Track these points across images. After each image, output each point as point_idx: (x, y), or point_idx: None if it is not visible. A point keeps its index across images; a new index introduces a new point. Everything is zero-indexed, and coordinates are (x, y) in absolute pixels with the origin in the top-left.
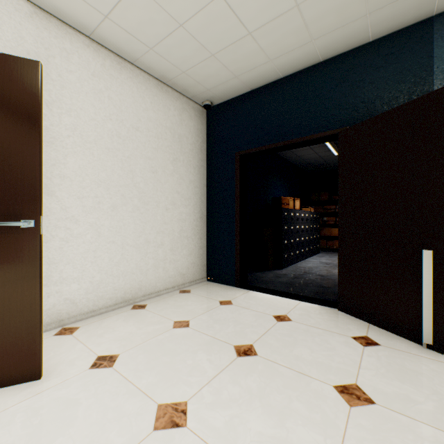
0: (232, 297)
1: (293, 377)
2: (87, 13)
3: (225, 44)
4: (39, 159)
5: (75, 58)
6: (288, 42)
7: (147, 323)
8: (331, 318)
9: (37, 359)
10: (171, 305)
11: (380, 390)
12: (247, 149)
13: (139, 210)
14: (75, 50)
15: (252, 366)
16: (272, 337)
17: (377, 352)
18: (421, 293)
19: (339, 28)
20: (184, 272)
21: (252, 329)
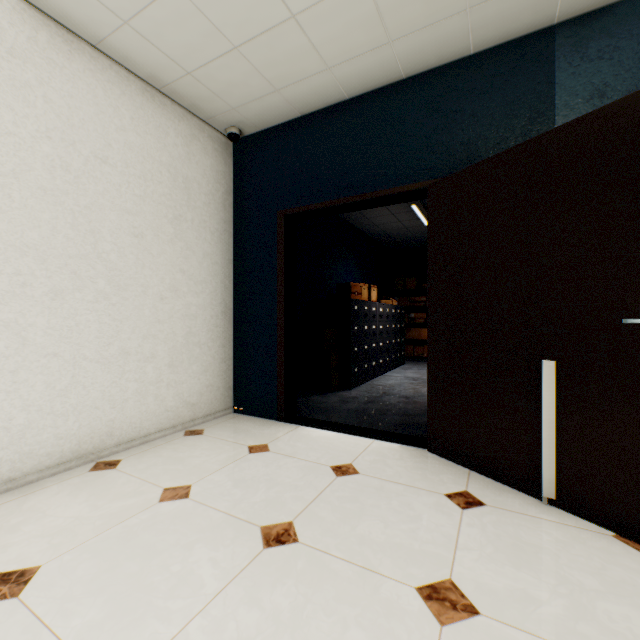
0: (271, 438)
1: (354, 579)
2: None
3: (254, 31)
4: None
5: None
6: (355, 40)
7: (113, 496)
8: (418, 465)
9: None
10: (165, 459)
11: (486, 587)
12: (295, 207)
13: (109, 299)
14: None
15: (286, 565)
16: (326, 505)
17: (481, 517)
18: (540, 424)
19: (428, 27)
20: (194, 400)
21: (296, 492)
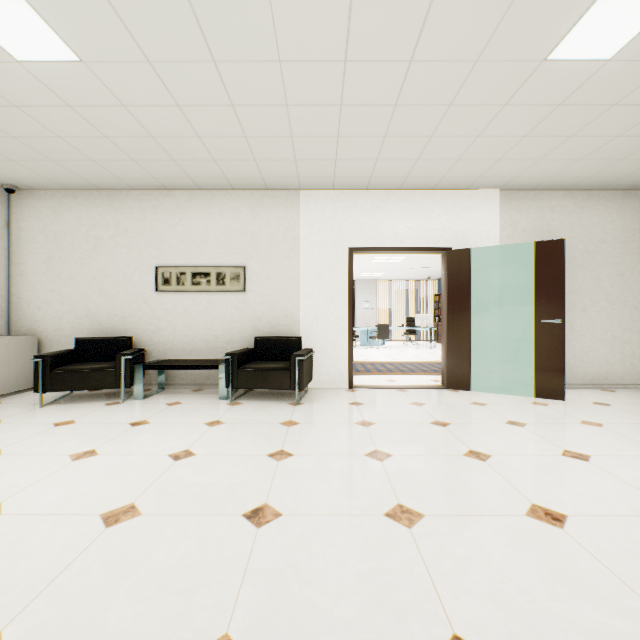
0: None
1: None
2: (571, 181)
3: None
4: (563, 288)
5: (556, 209)
6: None
7: (623, 398)
8: None
9: (562, 390)
10: None
11: None
12: None
13: (605, 310)
14: (556, 203)
15: None
16: None
17: None
18: None
19: None
20: None
21: None
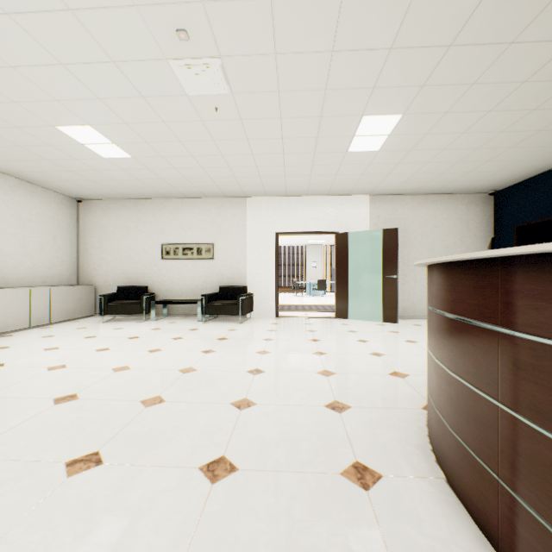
0: None
1: None
2: (410, 191)
3: (484, 177)
4: (397, 257)
5: (405, 206)
6: (530, 165)
7: None
8: None
9: (397, 317)
10: None
11: None
12: (522, 222)
13: None
14: (405, 203)
15: None
16: None
17: None
18: None
19: None
20: None
21: None
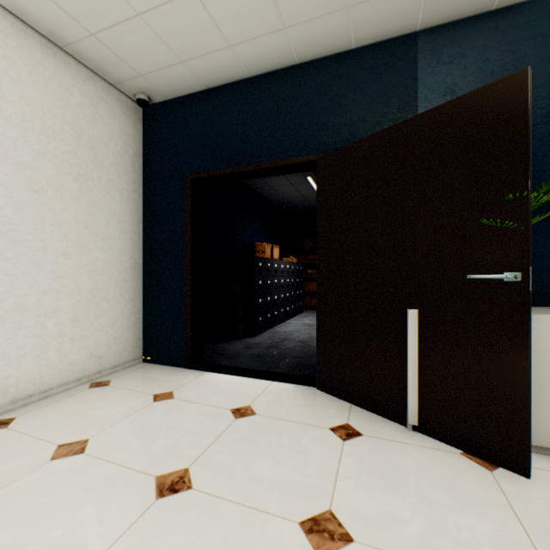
0: (177, 385)
1: (242, 521)
2: None
3: None
4: None
5: None
6: (253, 23)
7: None
8: (308, 403)
9: None
10: (65, 413)
11: (360, 514)
12: (202, 171)
13: (2, 254)
14: None
15: (177, 514)
16: (222, 448)
17: (358, 446)
18: (406, 363)
19: (317, 19)
20: (101, 353)
21: (195, 438)
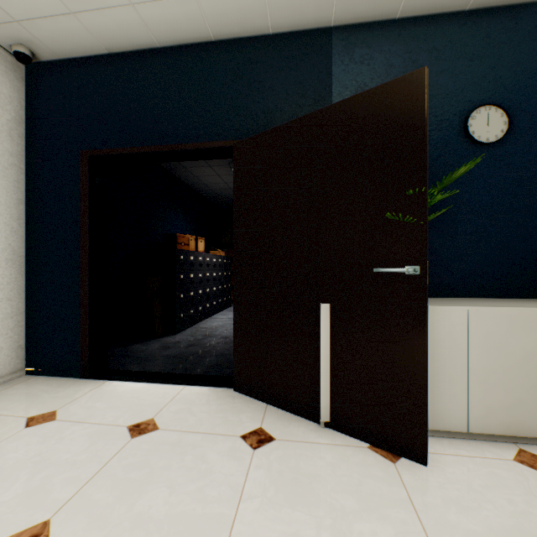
0: (64, 402)
1: None
2: None
3: None
4: None
5: None
6: None
7: None
8: (222, 407)
9: None
10: None
11: None
12: (103, 148)
13: None
14: None
15: None
16: (105, 482)
17: (269, 454)
18: (319, 358)
19: None
20: None
21: (71, 472)
